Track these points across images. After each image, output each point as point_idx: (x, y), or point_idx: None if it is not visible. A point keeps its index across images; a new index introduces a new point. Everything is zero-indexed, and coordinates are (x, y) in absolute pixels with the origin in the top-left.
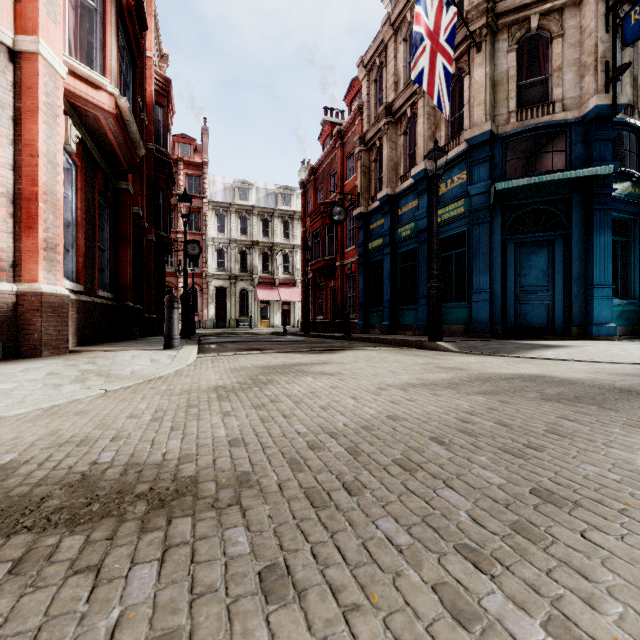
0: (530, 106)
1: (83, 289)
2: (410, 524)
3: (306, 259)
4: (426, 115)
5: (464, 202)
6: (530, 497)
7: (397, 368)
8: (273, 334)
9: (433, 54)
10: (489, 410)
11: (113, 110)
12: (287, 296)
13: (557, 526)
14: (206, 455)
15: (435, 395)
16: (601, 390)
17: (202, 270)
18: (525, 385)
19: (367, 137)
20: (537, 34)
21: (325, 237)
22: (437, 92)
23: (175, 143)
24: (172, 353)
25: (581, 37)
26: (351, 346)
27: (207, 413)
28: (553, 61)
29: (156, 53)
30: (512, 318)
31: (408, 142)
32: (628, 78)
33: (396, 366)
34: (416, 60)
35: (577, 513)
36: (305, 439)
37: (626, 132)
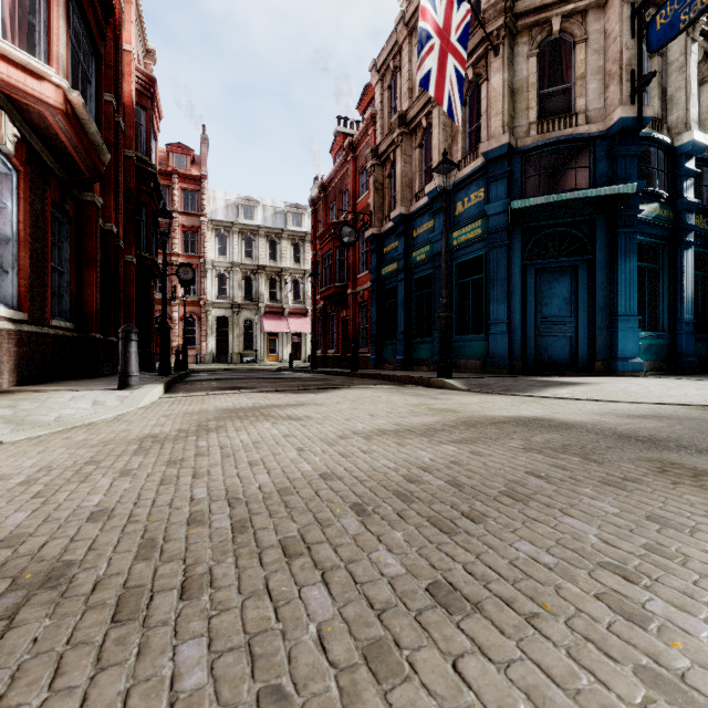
0: (551, 117)
1: (27, 317)
2: (225, 649)
3: (312, 285)
4: (442, 126)
5: (481, 223)
6: (421, 597)
7: (381, 410)
8: (278, 370)
9: (442, 55)
10: (451, 464)
11: (61, 105)
12: (297, 327)
13: (429, 648)
14: (42, 535)
15: (400, 445)
16: (597, 436)
17: (200, 297)
18: (514, 431)
19: (380, 150)
20: (560, 38)
21: (336, 261)
22: (447, 98)
23: (169, 153)
24: (124, 394)
25: (606, 43)
26: (349, 384)
27: (102, 472)
28: (576, 68)
29: (140, 48)
30: (533, 352)
31: (424, 156)
32: (656, 90)
33: (381, 408)
34: (422, 60)
35: (469, 623)
36: (192, 509)
37: (654, 148)
